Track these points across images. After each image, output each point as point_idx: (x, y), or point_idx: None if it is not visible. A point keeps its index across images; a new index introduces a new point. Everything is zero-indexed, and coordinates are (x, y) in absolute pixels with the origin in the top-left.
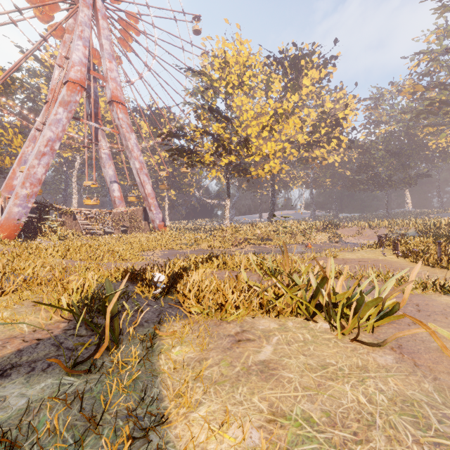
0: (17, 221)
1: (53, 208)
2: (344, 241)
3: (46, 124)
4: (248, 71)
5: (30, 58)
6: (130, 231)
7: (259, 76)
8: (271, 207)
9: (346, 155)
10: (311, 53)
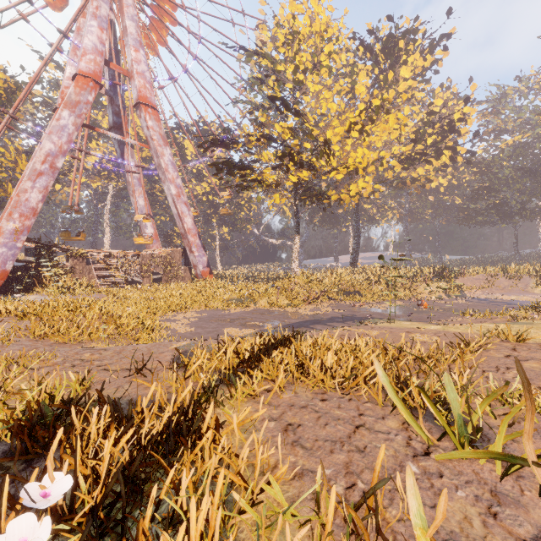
0: (0, 267)
1: (56, 249)
2: (469, 296)
3: (46, 133)
4: (328, 44)
5: (51, 65)
6: (164, 280)
7: (343, 54)
8: (355, 247)
9: (455, 176)
10: (412, 32)
